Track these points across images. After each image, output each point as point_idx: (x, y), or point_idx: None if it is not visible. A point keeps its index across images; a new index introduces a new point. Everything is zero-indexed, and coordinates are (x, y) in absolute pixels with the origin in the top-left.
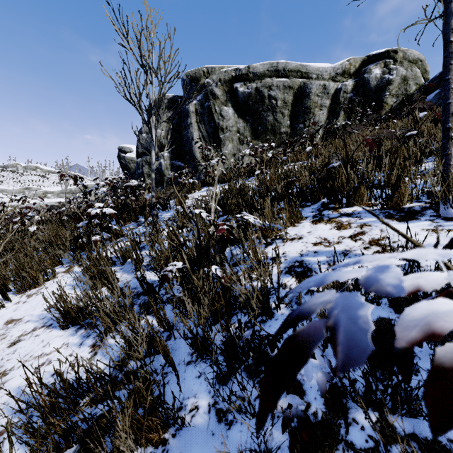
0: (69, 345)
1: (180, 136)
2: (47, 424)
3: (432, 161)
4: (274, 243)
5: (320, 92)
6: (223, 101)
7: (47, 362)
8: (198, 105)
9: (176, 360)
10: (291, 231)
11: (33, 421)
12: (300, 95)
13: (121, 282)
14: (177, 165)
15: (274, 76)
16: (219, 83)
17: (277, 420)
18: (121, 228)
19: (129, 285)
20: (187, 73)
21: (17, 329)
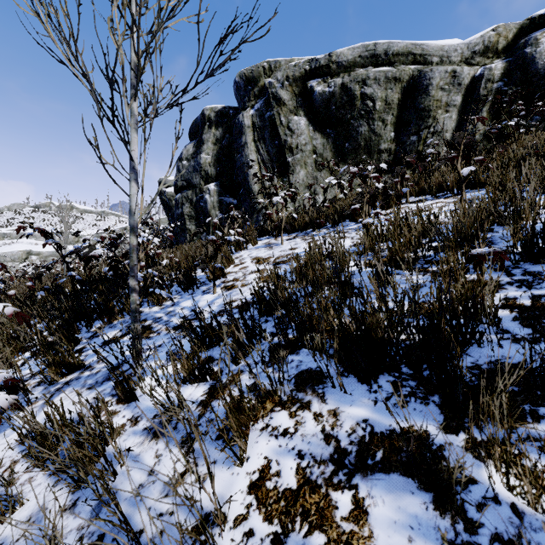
0: None
1: (232, 161)
2: None
3: None
4: None
5: (447, 83)
6: (292, 108)
7: None
8: (256, 116)
9: None
10: None
11: None
12: (412, 90)
13: None
14: (227, 202)
15: (369, 64)
16: (285, 83)
17: None
18: (102, 329)
19: None
20: (241, 72)
21: None
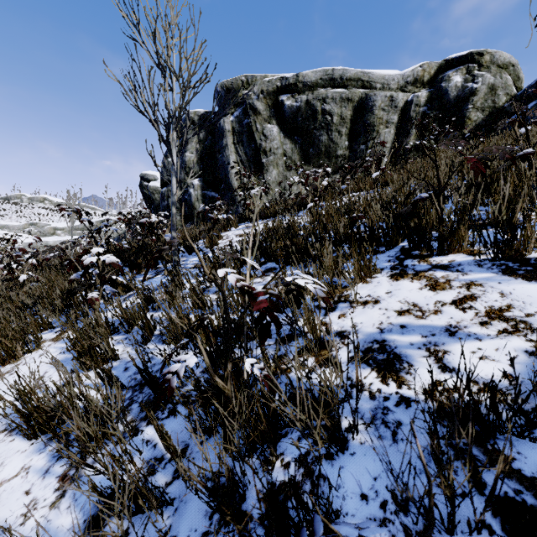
0: (30, 470)
1: (214, 160)
2: None
3: None
4: (338, 309)
5: (387, 105)
6: (266, 117)
7: None
8: (235, 122)
9: (184, 527)
10: (361, 290)
11: None
12: (361, 109)
13: (122, 361)
14: (210, 196)
15: (329, 86)
16: (261, 96)
17: None
18: (135, 277)
19: (117, 384)
20: (223, 83)
21: None
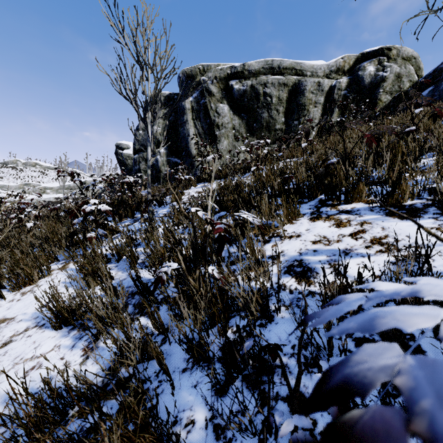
0: (61, 347)
1: (177, 133)
2: (31, 442)
3: (430, 157)
4: (271, 241)
5: (315, 89)
6: (218, 98)
7: (38, 365)
8: (194, 102)
9: (171, 367)
10: (288, 229)
11: (17, 435)
12: (295, 92)
13: (116, 280)
14: (173, 161)
15: (269, 73)
16: (214, 81)
17: (280, 439)
18: (117, 224)
19: (122, 286)
20: (184, 70)
21: (9, 329)
